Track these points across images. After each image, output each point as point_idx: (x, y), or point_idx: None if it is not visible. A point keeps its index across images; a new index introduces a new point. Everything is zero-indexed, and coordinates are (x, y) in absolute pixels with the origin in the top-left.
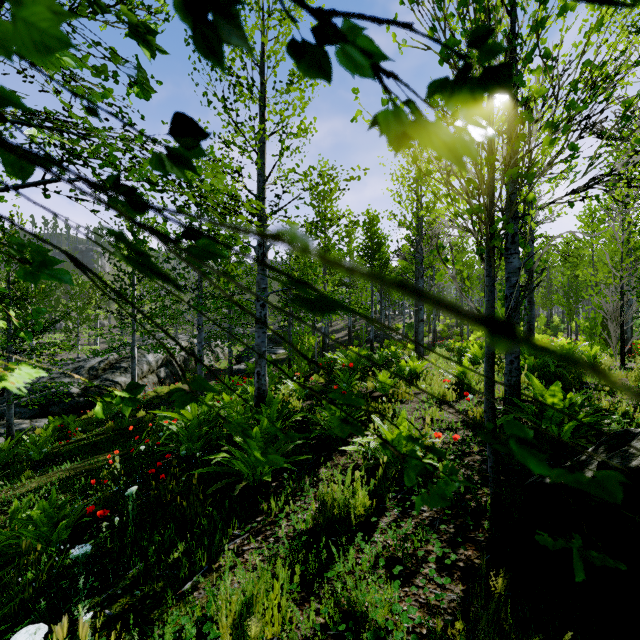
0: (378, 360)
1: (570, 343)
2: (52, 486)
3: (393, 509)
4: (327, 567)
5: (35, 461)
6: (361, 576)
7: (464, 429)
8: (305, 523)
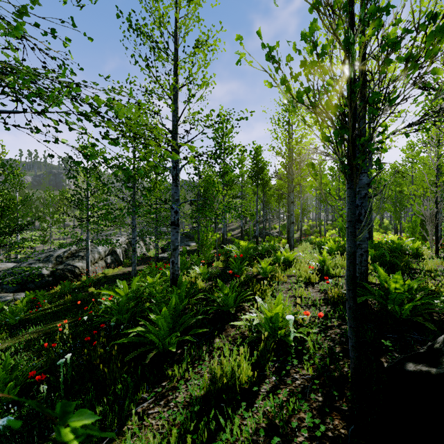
0: (261, 251)
1: (399, 239)
2: (19, 346)
3: (271, 376)
4: (215, 434)
5: (12, 325)
6: (244, 443)
7: (326, 306)
8: (200, 390)
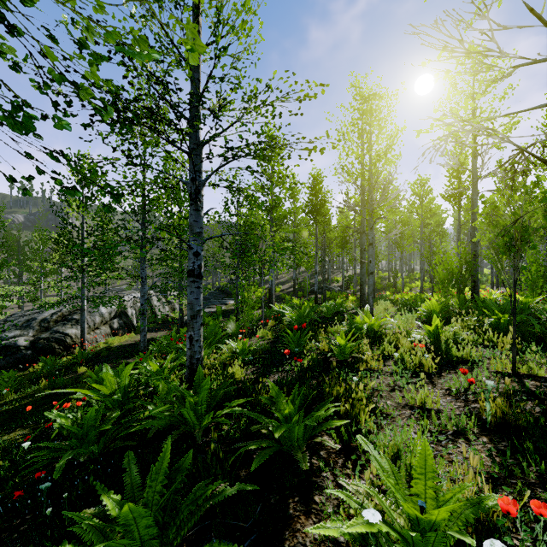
0: (325, 313)
1: (528, 297)
2: None
3: None
4: None
5: None
6: None
7: (508, 452)
8: None
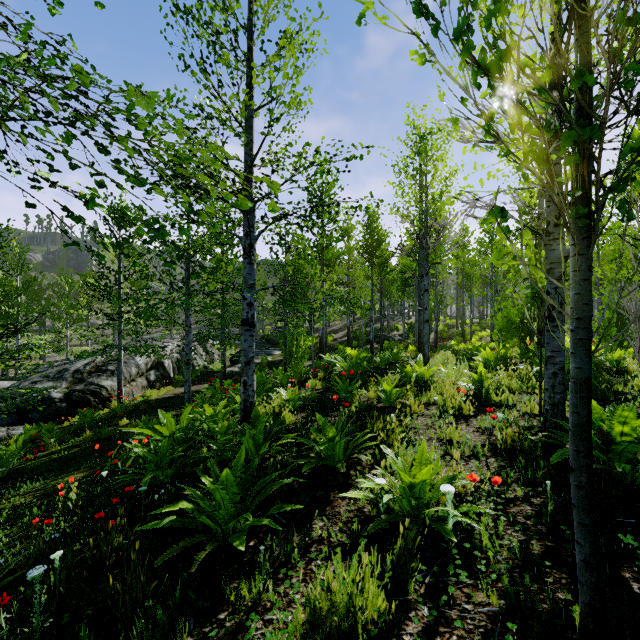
0: (379, 363)
1: None
2: (1, 516)
3: (420, 604)
4: None
5: None
6: None
7: (498, 461)
8: (288, 638)
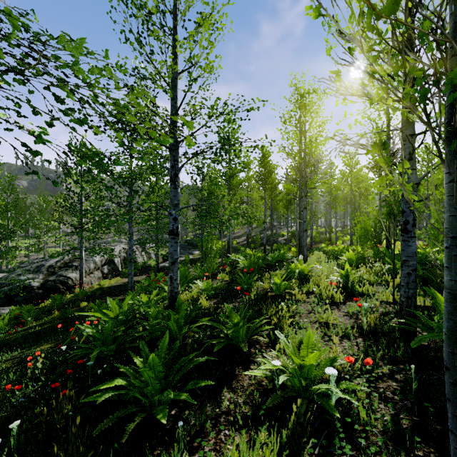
0: (271, 261)
1: (425, 249)
2: None
3: None
4: None
5: None
6: None
7: (366, 342)
8: None
